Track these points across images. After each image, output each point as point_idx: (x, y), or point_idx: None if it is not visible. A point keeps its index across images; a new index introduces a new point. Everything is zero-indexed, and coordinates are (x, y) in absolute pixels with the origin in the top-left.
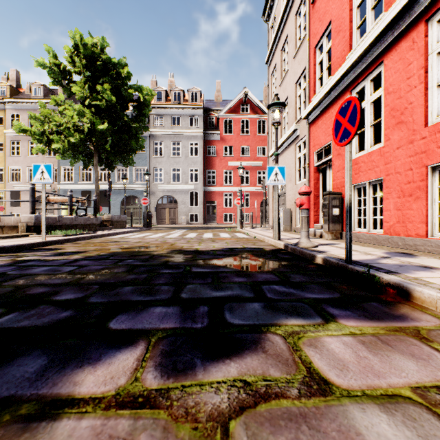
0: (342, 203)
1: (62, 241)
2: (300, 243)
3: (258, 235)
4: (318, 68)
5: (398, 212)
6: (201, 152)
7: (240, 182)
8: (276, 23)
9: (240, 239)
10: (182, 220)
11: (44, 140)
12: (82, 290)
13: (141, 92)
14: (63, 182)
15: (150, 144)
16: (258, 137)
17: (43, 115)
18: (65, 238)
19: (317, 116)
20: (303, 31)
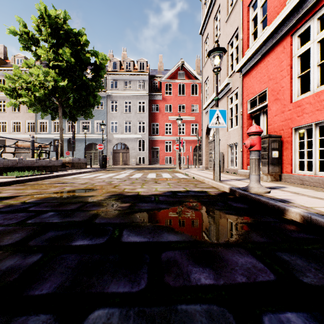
0: (281, 145)
1: (9, 183)
2: (251, 187)
3: (196, 176)
4: (251, 24)
5: None
6: (147, 109)
7: (177, 132)
8: None
9: (181, 180)
10: (132, 162)
11: (14, 95)
12: None
13: (97, 57)
14: (39, 132)
15: (108, 103)
16: (192, 98)
17: (14, 74)
18: (13, 180)
19: (251, 67)
20: None
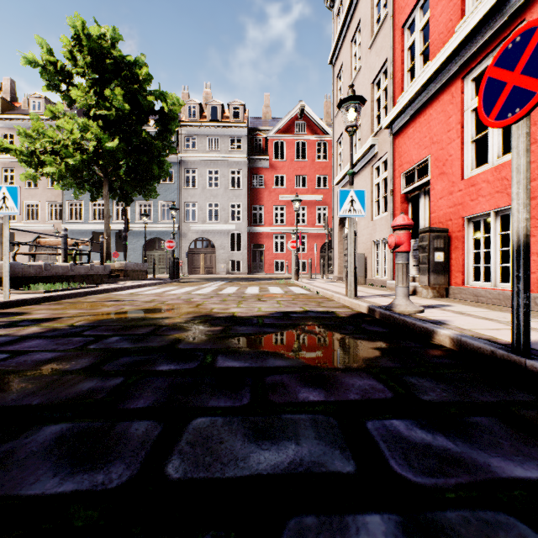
0: (448, 244)
1: (37, 300)
2: (396, 305)
3: (322, 290)
4: (407, 55)
5: None
6: (245, 183)
7: (294, 221)
8: (344, 7)
9: (298, 296)
10: (221, 269)
11: (33, 162)
12: None
13: (165, 100)
14: (69, 221)
15: (181, 173)
16: (318, 164)
17: (34, 129)
18: (43, 296)
19: (407, 122)
20: (383, 9)
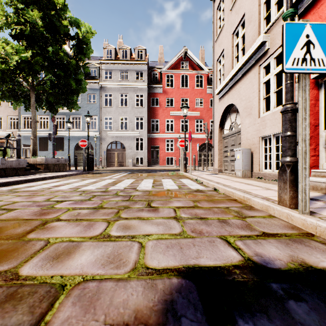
0: None
1: None
2: None
3: (223, 187)
4: None
5: None
6: (146, 103)
7: (180, 130)
8: None
9: (198, 196)
10: (129, 163)
11: None
12: None
13: (79, 27)
14: (23, 129)
15: (101, 96)
16: (196, 90)
17: None
18: None
19: None
20: None
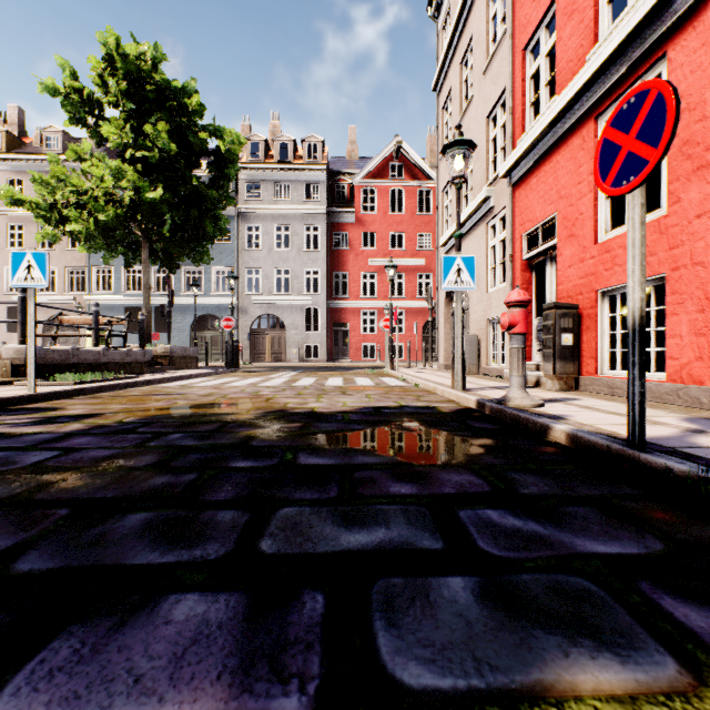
0: (579, 323)
1: (68, 393)
2: (510, 398)
3: (423, 382)
4: (530, 85)
5: (699, 339)
6: (324, 243)
7: (388, 292)
8: (452, 18)
9: (392, 389)
10: (293, 355)
11: (54, 218)
12: (20, 525)
13: (222, 138)
14: (95, 292)
15: (240, 230)
16: (419, 218)
17: (53, 175)
18: (75, 388)
19: (529, 170)
20: (501, 25)
